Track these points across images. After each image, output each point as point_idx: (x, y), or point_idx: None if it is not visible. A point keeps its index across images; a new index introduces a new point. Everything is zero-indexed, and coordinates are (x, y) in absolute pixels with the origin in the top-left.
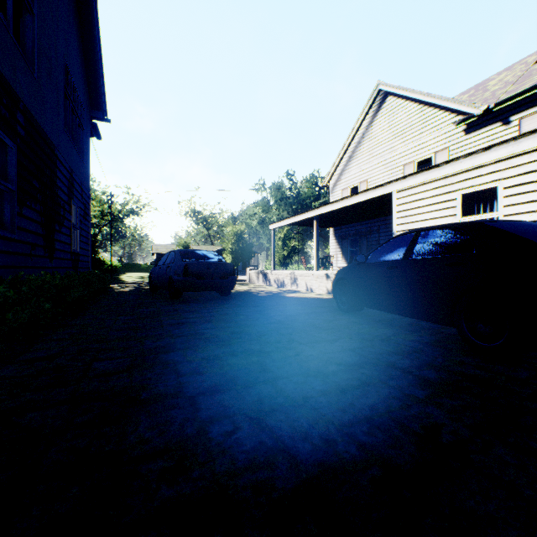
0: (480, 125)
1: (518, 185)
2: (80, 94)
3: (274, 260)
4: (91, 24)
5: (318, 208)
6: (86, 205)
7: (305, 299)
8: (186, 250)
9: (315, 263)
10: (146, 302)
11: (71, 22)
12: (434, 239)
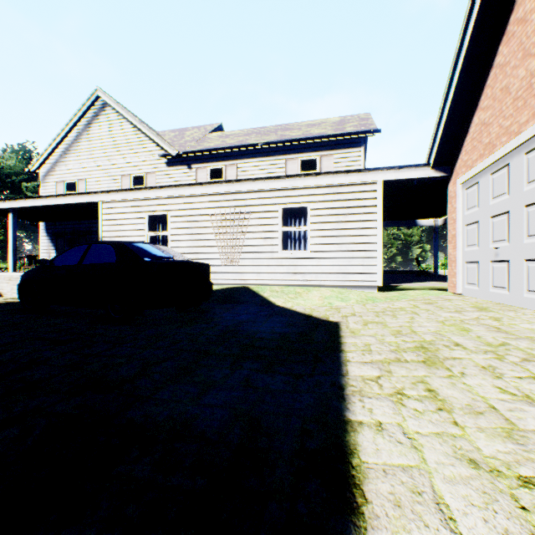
0: (176, 163)
1: (178, 216)
2: None
3: None
4: None
5: (16, 200)
6: None
7: None
8: None
9: (11, 262)
10: None
11: None
12: (98, 251)
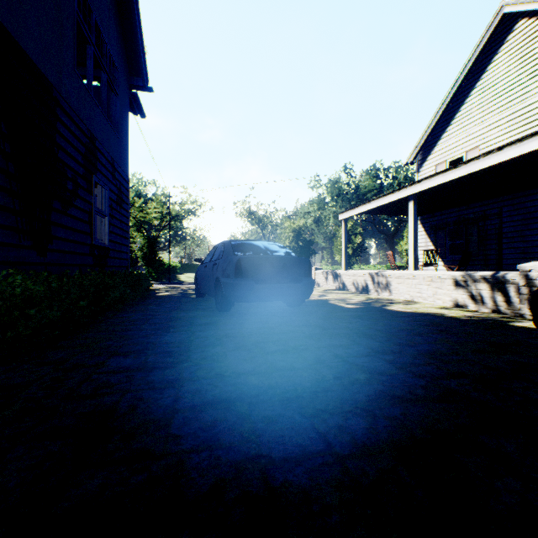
0: None
1: None
2: (111, 46)
3: (345, 258)
4: None
5: (418, 182)
6: (122, 189)
7: (437, 319)
8: (239, 240)
9: (411, 259)
10: (181, 317)
11: None
12: None
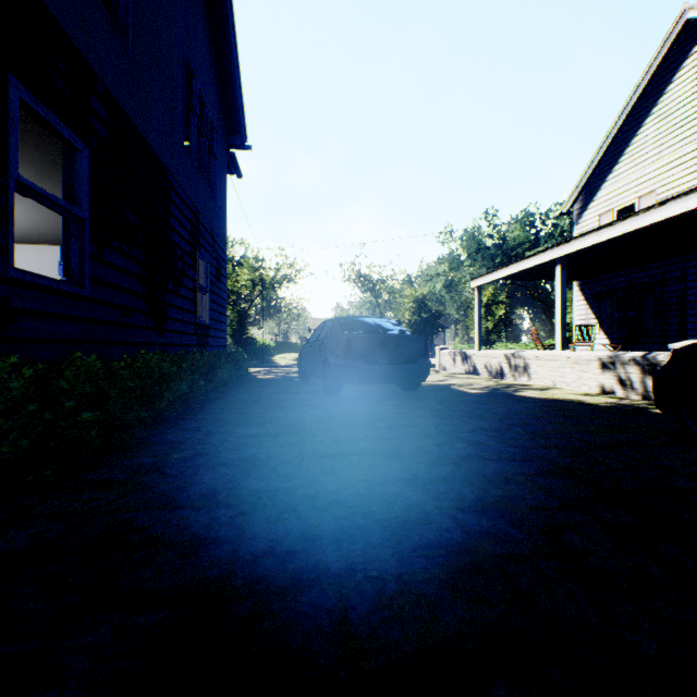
0: None
1: None
2: (211, 109)
3: (479, 335)
4: (223, 9)
5: (566, 243)
6: (221, 261)
7: (567, 405)
8: (349, 317)
9: (558, 337)
10: (289, 398)
11: (196, 4)
12: None
